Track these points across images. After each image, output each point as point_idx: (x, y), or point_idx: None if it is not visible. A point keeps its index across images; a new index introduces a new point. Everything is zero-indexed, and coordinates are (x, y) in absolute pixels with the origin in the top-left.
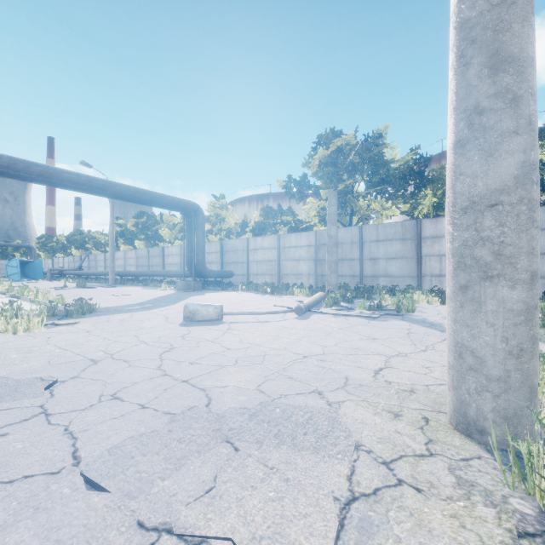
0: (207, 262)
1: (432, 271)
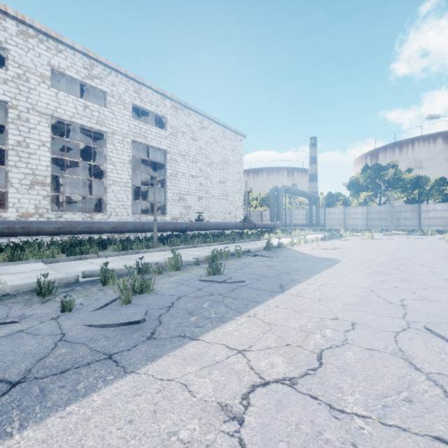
0: (296, 219)
1: (425, 224)
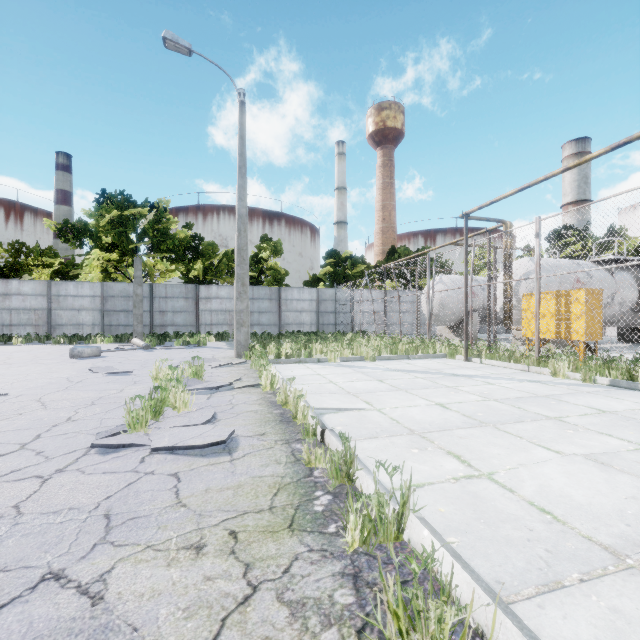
0: None
1: (206, 321)
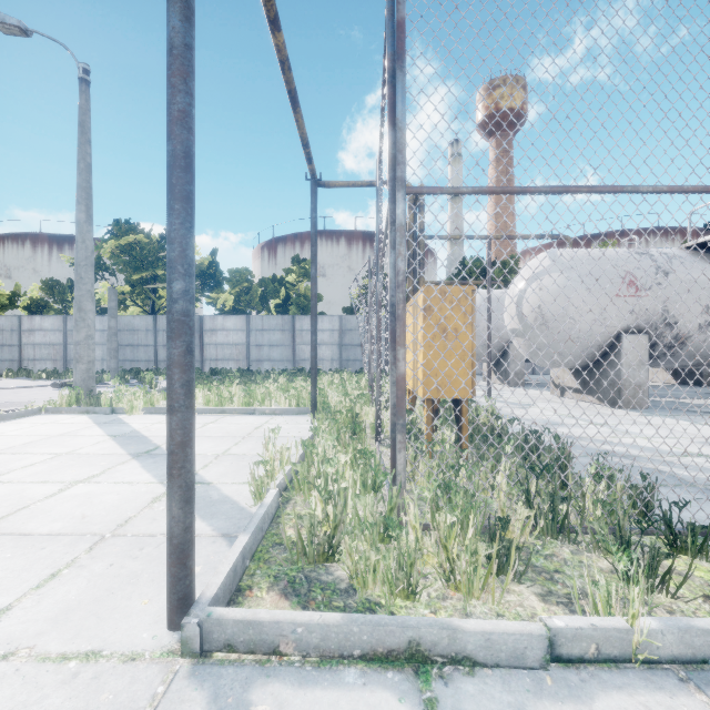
0: None
1: (211, 356)
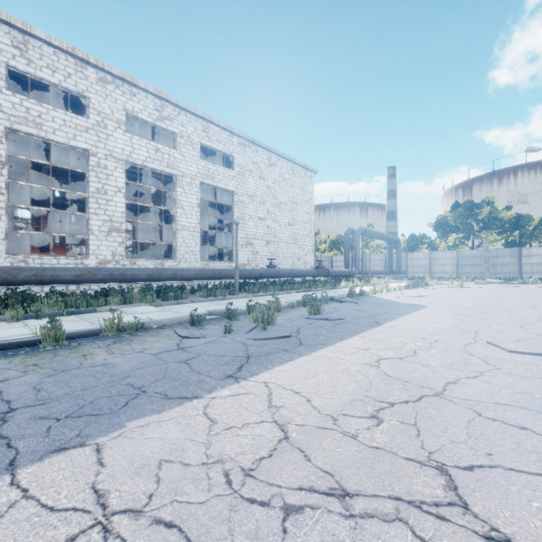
0: (373, 265)
1: (527, 271)
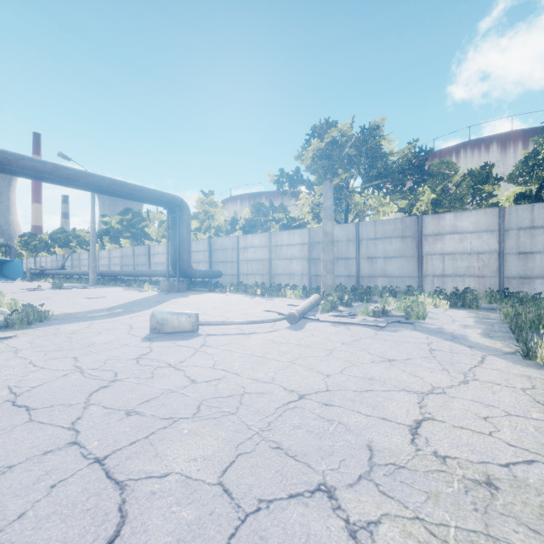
0: (195, 261)
1: (434, 271)
